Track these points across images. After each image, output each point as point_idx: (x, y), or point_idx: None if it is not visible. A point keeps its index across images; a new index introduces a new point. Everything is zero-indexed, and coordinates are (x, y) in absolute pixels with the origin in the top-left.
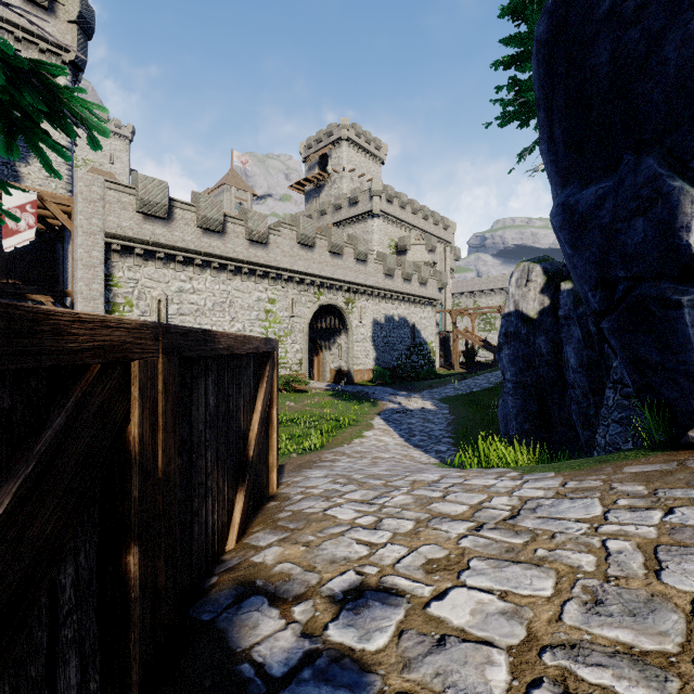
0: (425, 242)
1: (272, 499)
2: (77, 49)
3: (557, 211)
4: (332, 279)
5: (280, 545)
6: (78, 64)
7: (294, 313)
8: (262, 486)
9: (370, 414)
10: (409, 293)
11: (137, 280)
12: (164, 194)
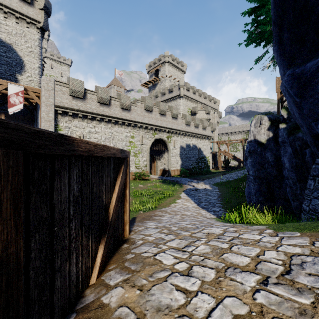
0: (205, 109)
1: (125, 242)
2: (43, 21)
3: (288, 79)
4: (161, 126)
5: (122, 287)
6: (44, 28)
7: (143, 143)
8: (120, 234)
9: (179, 191)
10: (197, 133)
11: (69, 127)
12: (82, 87)
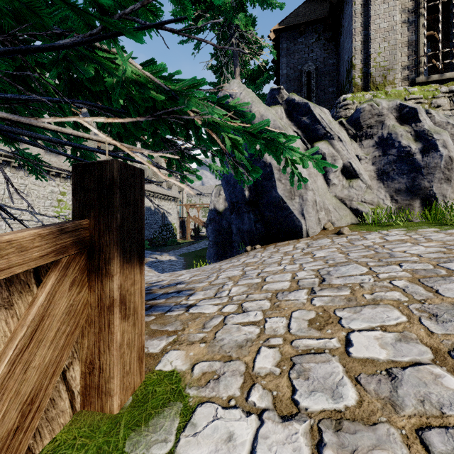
0: None
1: None
2: None
3: (221, 174)
4: None
5: None
6: None
7: None
8: None
9: None
10: (161, 193)
11: None
12: None
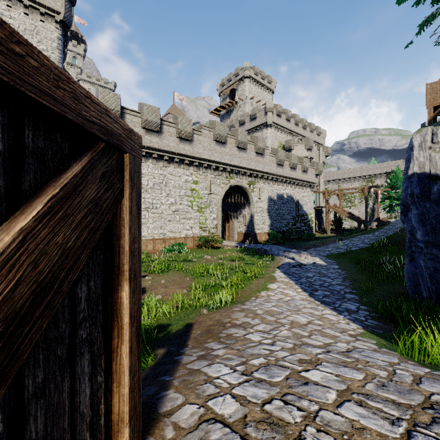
0: (305, 143)
1: None
2: (64, 11)
3: None
4: (239, 167)
5: None
6: (66, 22)
7: (211, 191)
8: None
9: (271, 267)
10: (294, 178)
11: None
12: (117, 103)
